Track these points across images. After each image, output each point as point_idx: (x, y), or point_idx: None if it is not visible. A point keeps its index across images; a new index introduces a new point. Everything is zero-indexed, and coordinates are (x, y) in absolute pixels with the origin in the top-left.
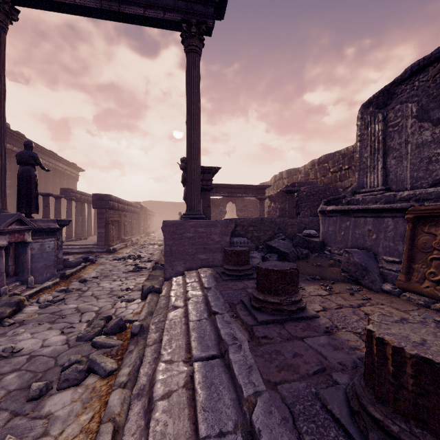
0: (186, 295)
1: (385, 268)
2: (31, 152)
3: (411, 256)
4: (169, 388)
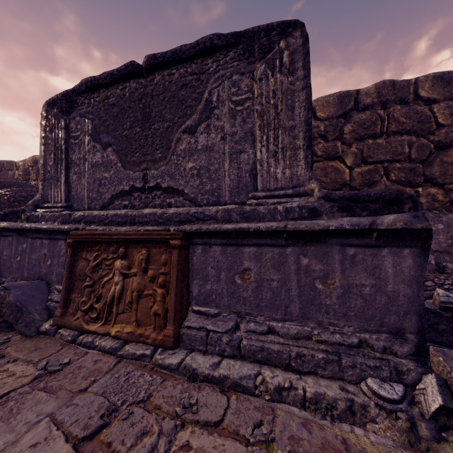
0: None
1: (53, 300)
2: None
3: (70, 286)
4: None
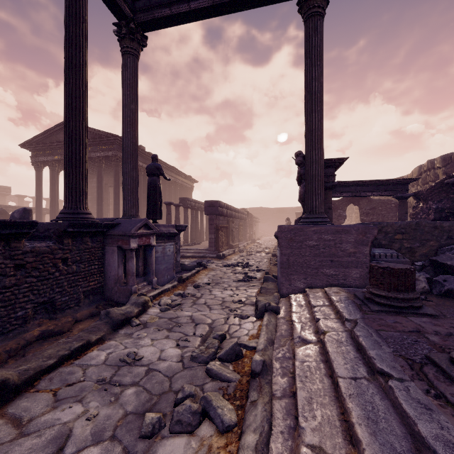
0: (317, 325)
1: None
2: (156, 164)
3: None
4: None
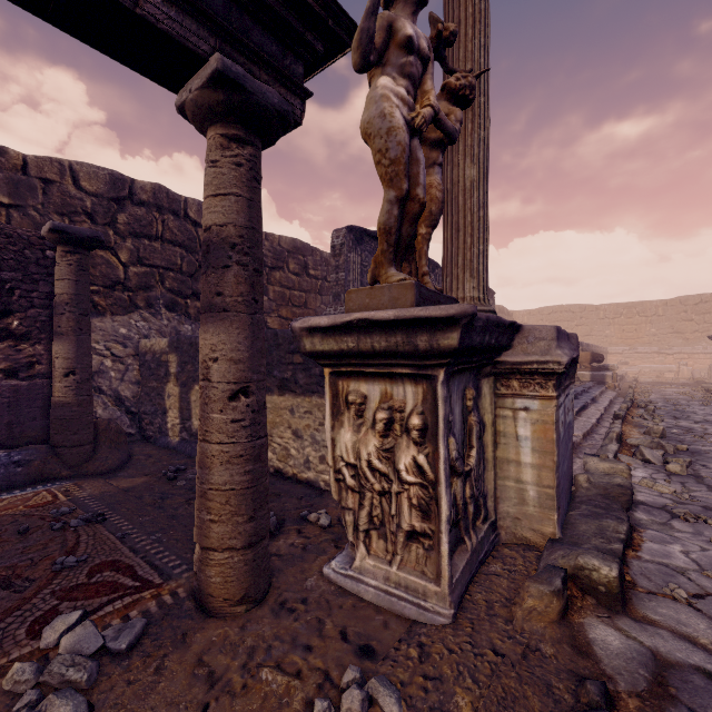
0: None
1: None
2: None
3: None
4: (588, 419)
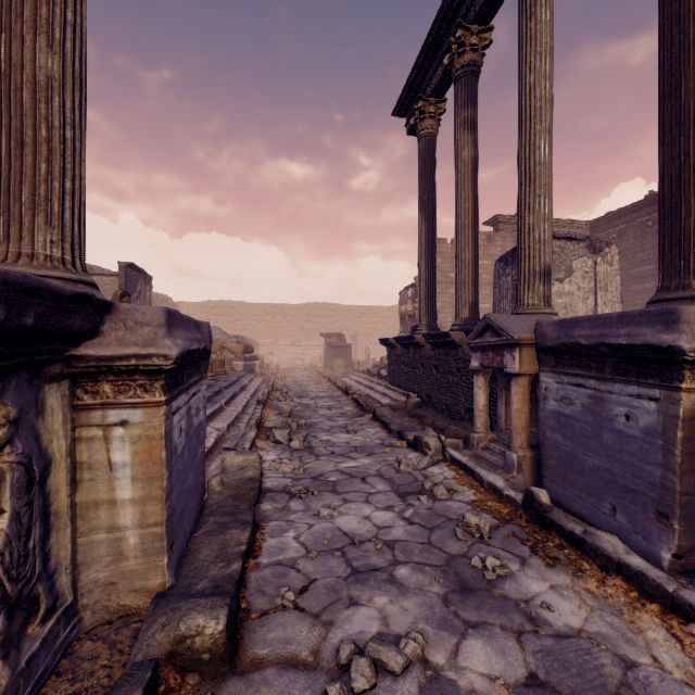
0: None
1: None
2: None
3: None
4: (236, 408)
